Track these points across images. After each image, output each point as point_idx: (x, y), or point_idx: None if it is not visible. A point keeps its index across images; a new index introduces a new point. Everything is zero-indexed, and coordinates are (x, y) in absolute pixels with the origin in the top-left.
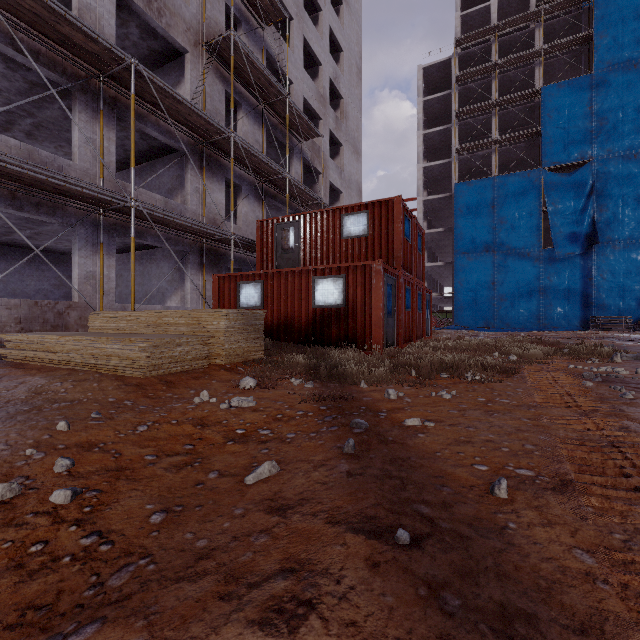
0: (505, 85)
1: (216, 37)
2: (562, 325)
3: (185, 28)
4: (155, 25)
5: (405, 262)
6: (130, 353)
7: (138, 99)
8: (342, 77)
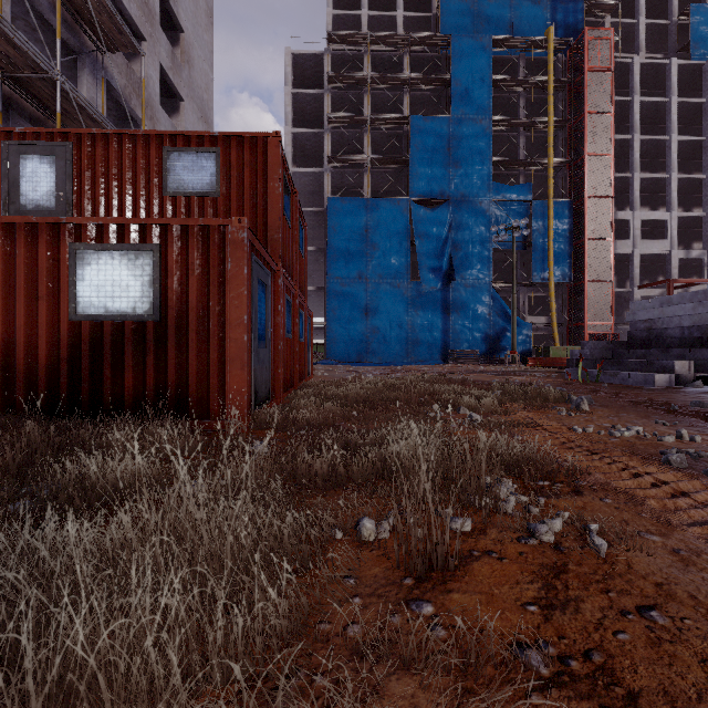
0: (376, 105)
1: None
2: (427, 359)
3: None
4: None
5: (285, 255)
6: None
7: None
8: (183, 0)
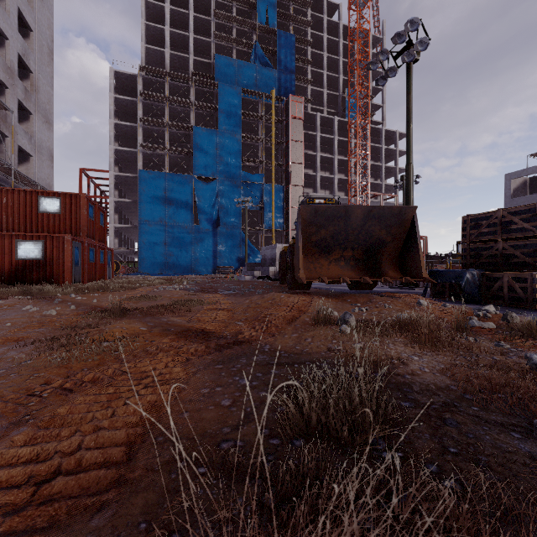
0: (174, 113)
1: None
2: (204, 271)
3: None
4: None
5: (90, 233)
6: None
7: None
8: (32, 54)
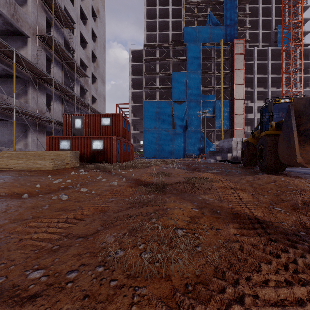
0: (161, 66)
1: (44, 35)
2: (178, 156)
3: (28, 27)
4: (15, 25)
5: (123, 135)
6: (46, 163)
7: (8, 58)
8: (97, 49)
